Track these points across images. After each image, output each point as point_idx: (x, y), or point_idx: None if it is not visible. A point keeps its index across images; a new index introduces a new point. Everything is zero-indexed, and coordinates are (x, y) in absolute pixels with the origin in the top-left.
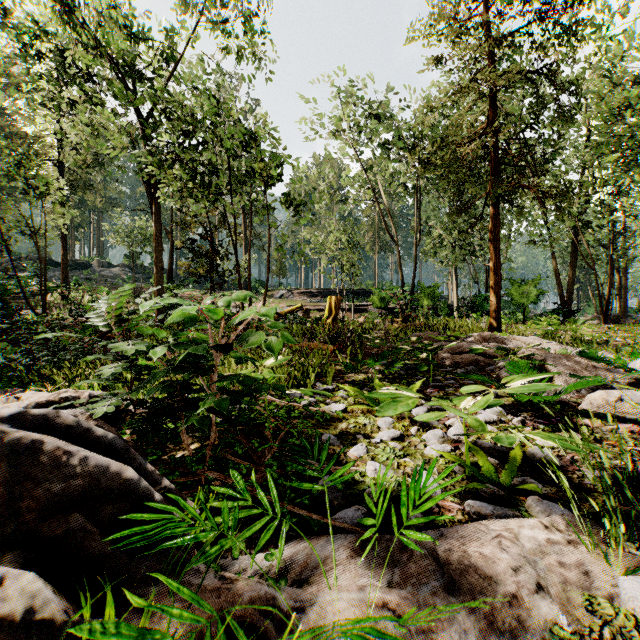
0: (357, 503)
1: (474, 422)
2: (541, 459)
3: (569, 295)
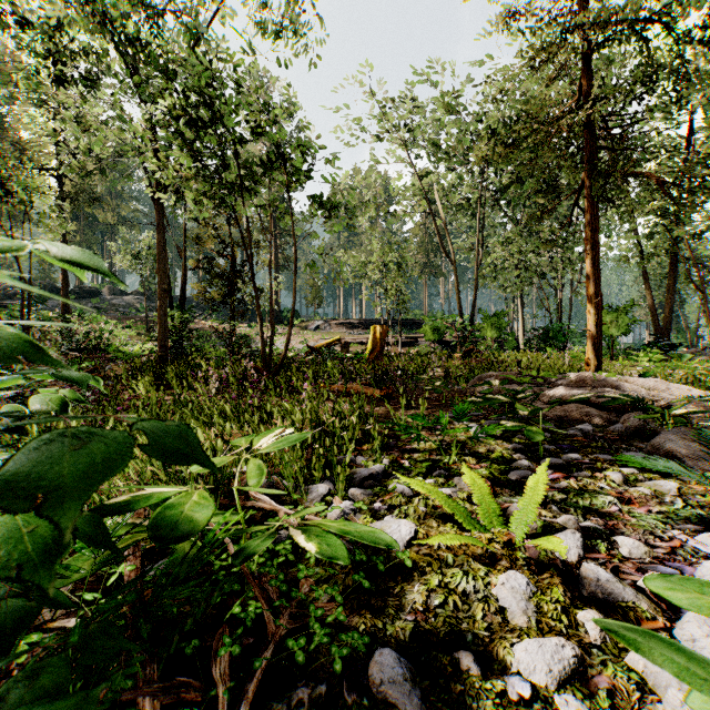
0: None
1: None
2: None
3: (666, 325)
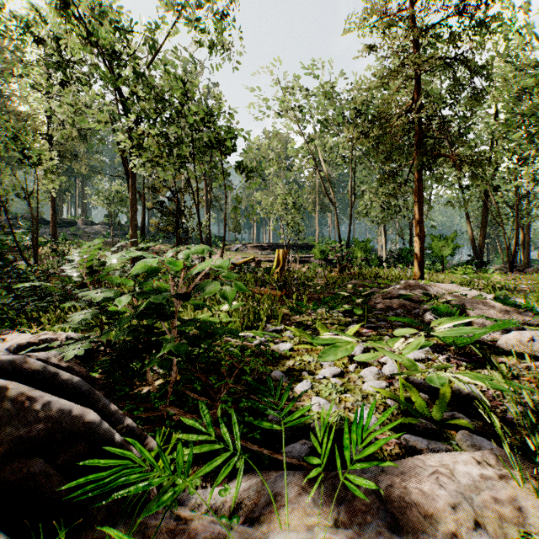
0: (303, 436)
1: (408, 362)
2: (467, 394)
3: (481, 248)
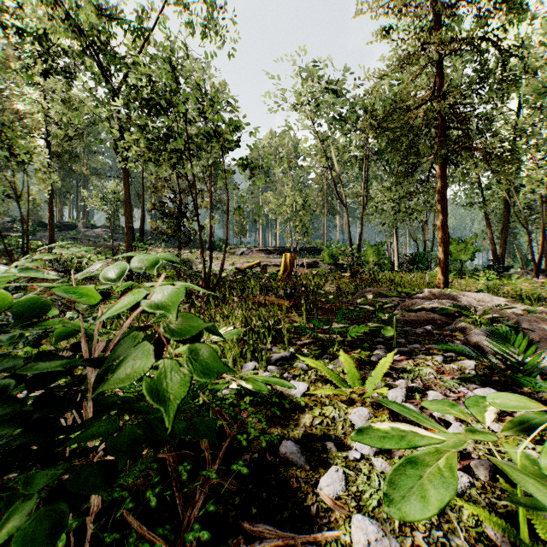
0: None
1: (528, 464)
2: None
3: (502, 252)
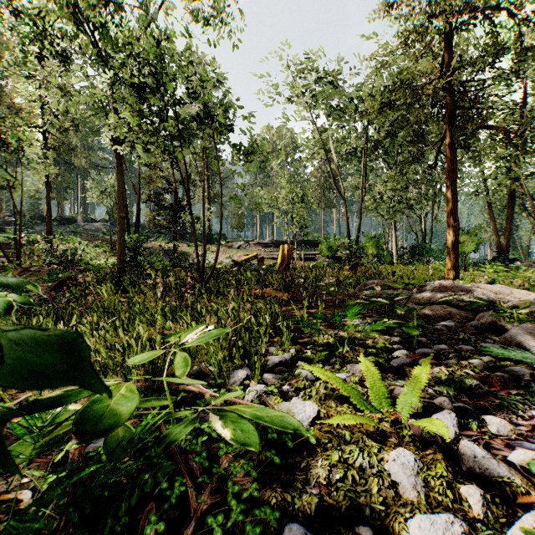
0: None
1: None
2: None
3: (505, 244)
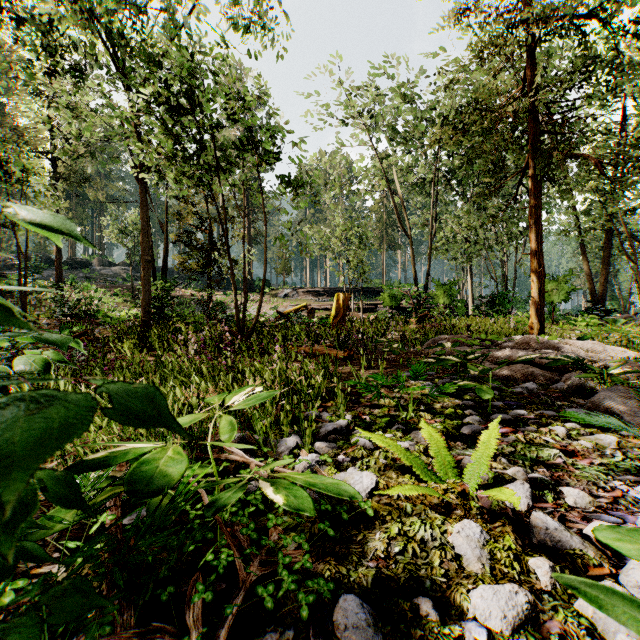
0: None
1: None
2: None
3: (601, 292)
